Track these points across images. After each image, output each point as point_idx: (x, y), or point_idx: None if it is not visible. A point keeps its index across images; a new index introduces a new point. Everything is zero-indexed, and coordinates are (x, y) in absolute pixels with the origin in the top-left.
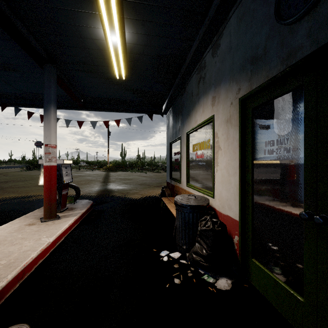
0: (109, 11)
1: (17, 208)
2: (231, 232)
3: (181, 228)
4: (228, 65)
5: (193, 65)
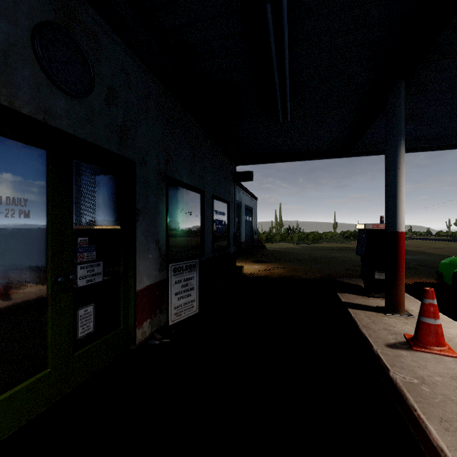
0: None
1: None
2: None
3: None
4: None
5: None
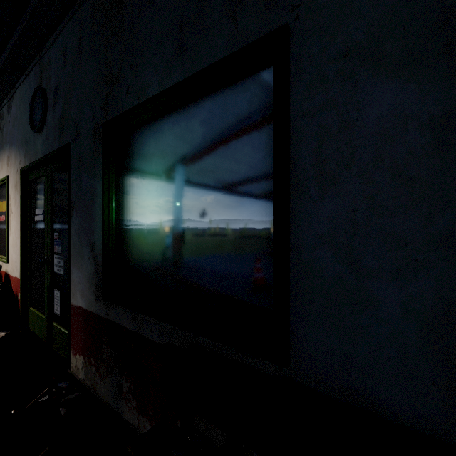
0: None
1: None
2: (17, 291)
3: None
4: (16, 133)
5: None
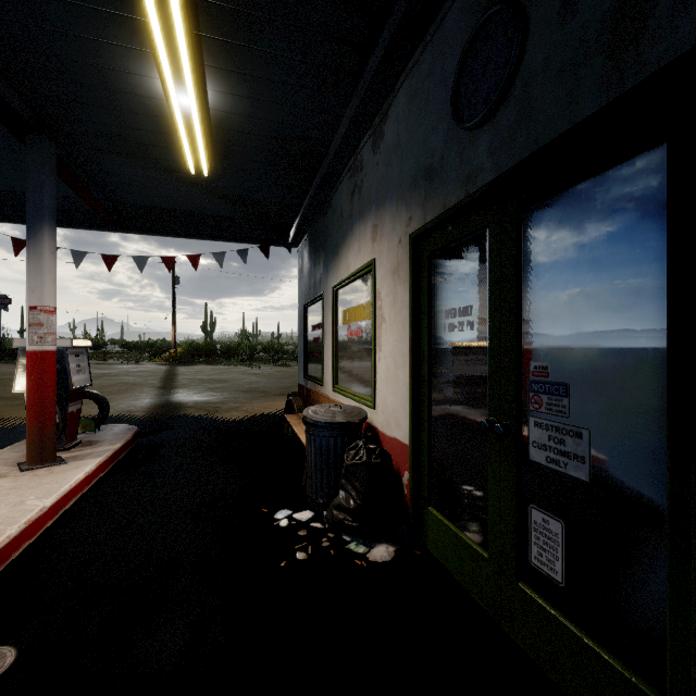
0: (173, 52)
1: None
2: (399, 466)
3: (314, 467)
4: (395, 174)
5: (342, 160)
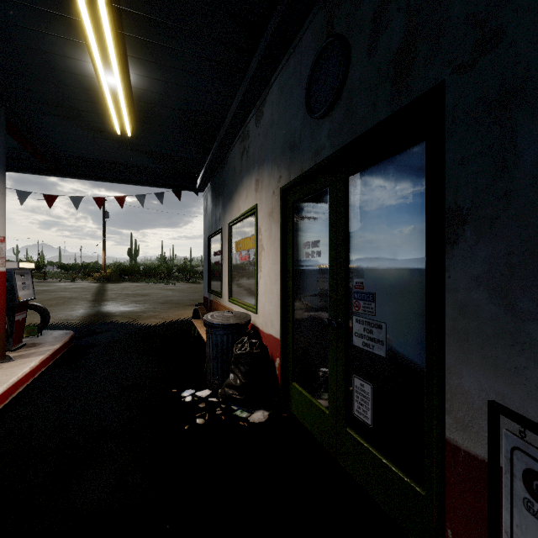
0: (103, 45)
1: None
2: (273, 355)
3: (212, 357)
4: (270, 144)
5: (235, 130)
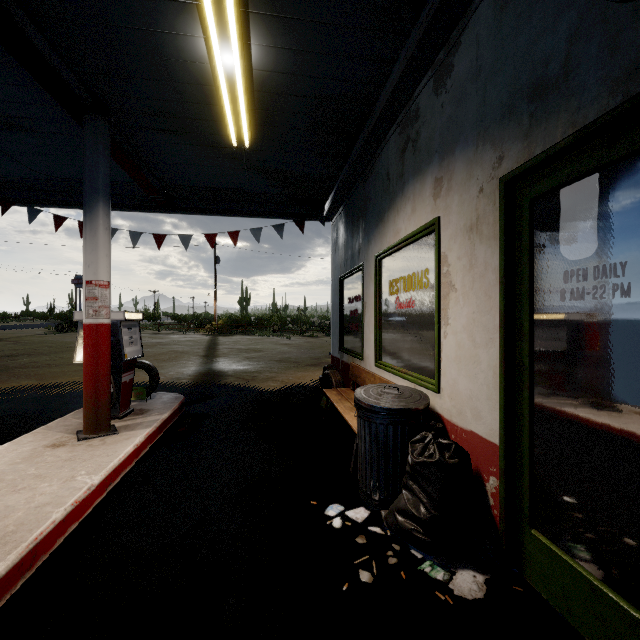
0: None
1: (33, 410)
2: (480, 468)
3: (369, 457)
4: (472, 109)
5: (391, 115)
